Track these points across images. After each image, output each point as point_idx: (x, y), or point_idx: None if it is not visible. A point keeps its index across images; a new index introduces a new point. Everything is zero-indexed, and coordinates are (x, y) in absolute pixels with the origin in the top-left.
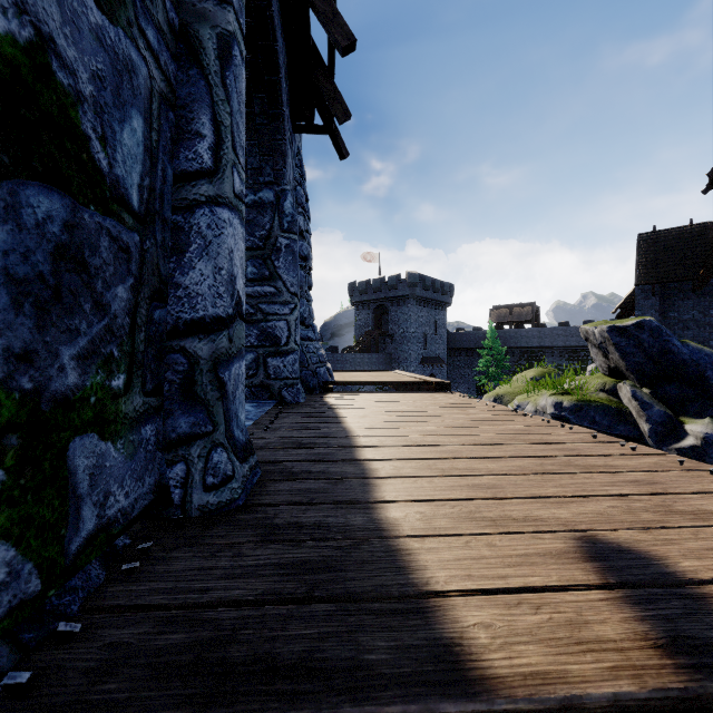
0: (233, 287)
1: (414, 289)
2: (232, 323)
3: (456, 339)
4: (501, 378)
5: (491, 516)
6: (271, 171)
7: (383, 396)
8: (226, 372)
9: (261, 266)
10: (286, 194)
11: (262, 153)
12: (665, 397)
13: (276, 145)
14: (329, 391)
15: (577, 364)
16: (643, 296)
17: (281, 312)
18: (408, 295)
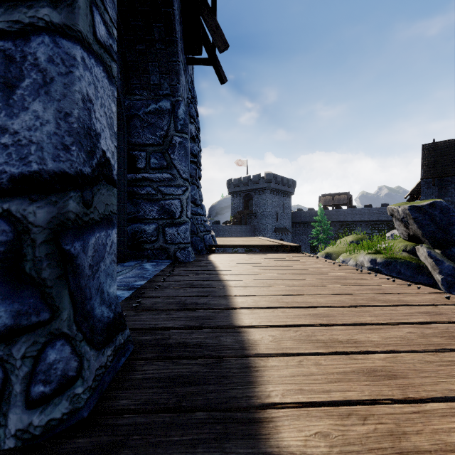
0: (93, 144)
1: (270, 183)
2: (90, 185)
3: (297, 216)
4: (327, 241)
5: (427, 447)
6: (168, 85)
7: (252, 255)
8: (77, 242)
9: (160, 158)
10: (180, 103)
11: (161, 72)
12: (452, 256)
13: (172, 65)
14: (212, 252)
15: (377, 232)
16: (426, 186)
17: (175, 193)
18: (265, 187)
